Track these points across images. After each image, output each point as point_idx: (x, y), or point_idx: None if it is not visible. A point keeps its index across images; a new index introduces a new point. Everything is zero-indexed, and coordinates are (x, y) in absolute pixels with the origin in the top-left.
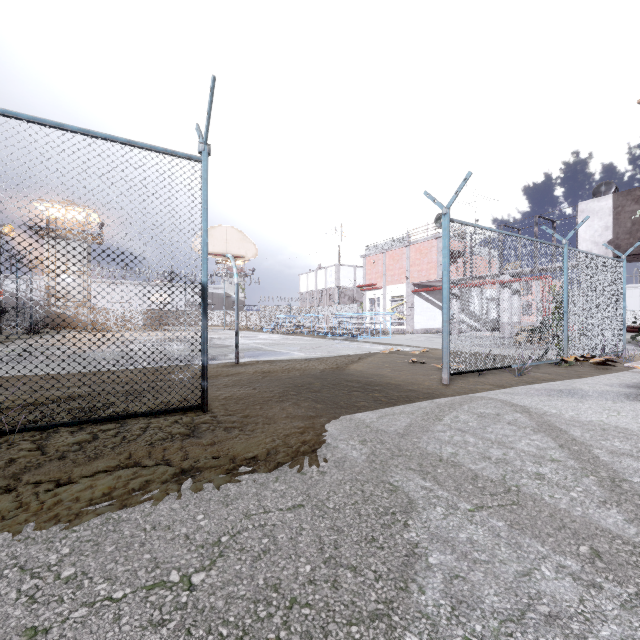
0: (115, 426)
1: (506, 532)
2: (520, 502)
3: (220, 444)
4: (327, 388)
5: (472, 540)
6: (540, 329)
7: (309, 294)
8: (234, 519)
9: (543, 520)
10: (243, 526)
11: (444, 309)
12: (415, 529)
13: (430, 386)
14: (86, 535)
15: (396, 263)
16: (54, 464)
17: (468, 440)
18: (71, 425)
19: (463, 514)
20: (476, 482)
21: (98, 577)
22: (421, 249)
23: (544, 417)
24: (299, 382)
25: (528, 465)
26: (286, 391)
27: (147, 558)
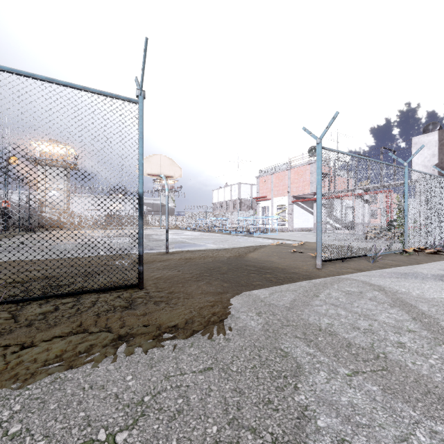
0: (73, 300)
1: (380, 396)
2: (388, 368)
3: (150, 315)
4: (232, 271)
5: (353, 404)
6: (387, 228)
7: (219, 204)
8: (156, 380)
9: (410, 385)
10: (163, 387)
11: (318, 213)
12: (304, 392)
13: (307, 270)
14: (36, 393)
15: (280, 182)
16: (22, 330)
17: (340, 313)
18: (40, 299)
19: (342, 378)
20: (350, 349)
21: (38, 434)
22: (298, 172)
23: (397, 294)
24: (211, 266)
25: (390, 335)
26: (202, 273)
27: (82, 416)
